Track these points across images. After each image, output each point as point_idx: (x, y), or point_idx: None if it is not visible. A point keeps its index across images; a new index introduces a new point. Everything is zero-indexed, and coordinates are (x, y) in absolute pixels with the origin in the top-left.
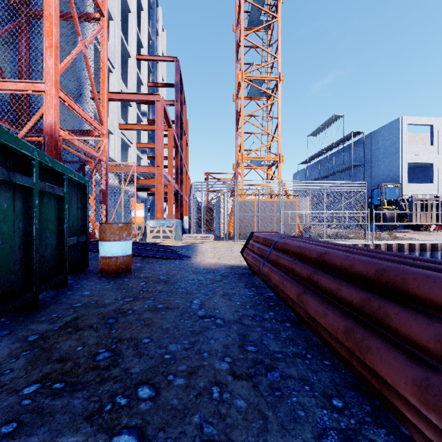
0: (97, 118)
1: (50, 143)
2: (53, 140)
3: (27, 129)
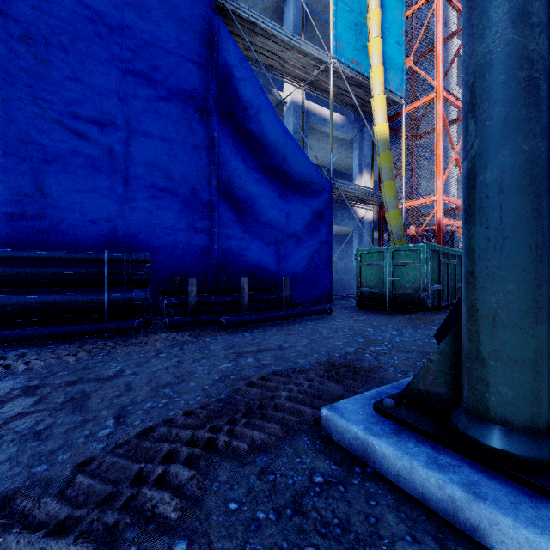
0: (460, 179)
1: (438, 230)
2: (440, 228)
3: (425, 224)
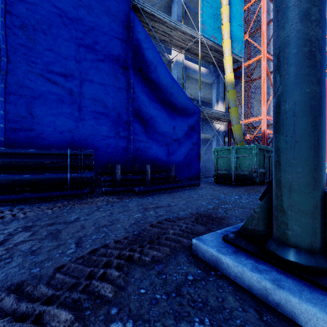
0: None
1: (263, 136)
2: (265, 135)
3: (256, 133)
